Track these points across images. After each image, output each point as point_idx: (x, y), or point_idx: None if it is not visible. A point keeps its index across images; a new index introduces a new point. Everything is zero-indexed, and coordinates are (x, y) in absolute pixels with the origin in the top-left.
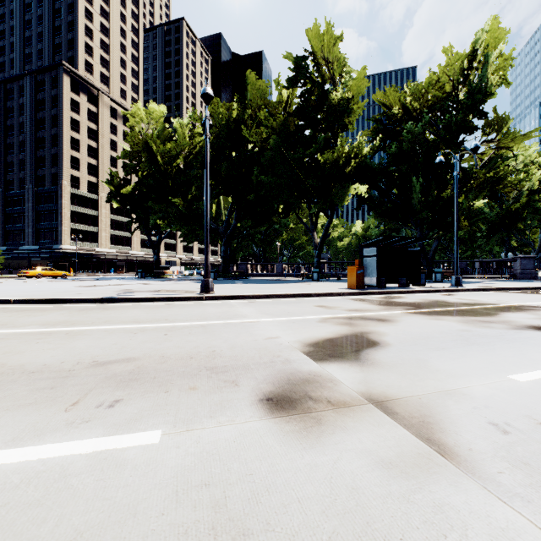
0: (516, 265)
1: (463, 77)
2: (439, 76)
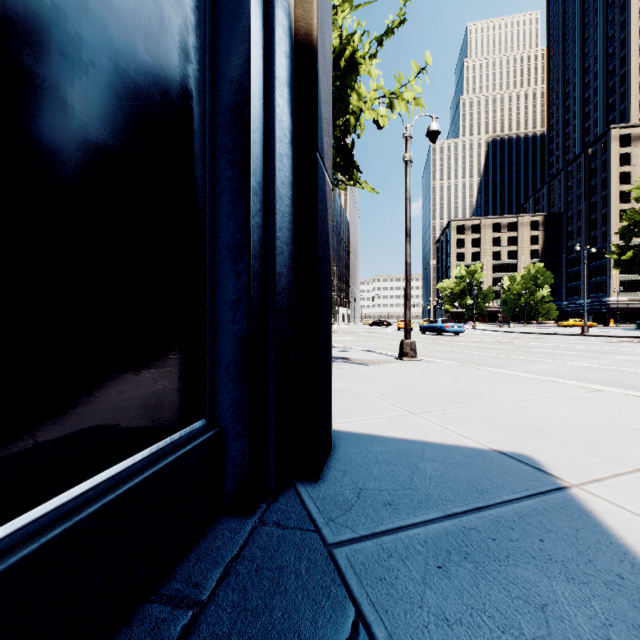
0: None
1: None
2: None
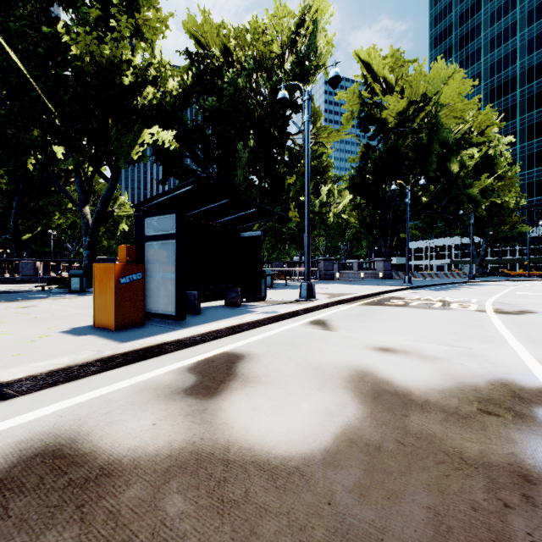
0: (320, 267)
1: (290, 42)
2: (267, 25)
